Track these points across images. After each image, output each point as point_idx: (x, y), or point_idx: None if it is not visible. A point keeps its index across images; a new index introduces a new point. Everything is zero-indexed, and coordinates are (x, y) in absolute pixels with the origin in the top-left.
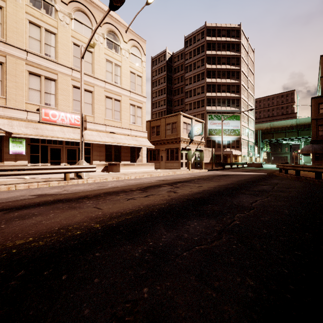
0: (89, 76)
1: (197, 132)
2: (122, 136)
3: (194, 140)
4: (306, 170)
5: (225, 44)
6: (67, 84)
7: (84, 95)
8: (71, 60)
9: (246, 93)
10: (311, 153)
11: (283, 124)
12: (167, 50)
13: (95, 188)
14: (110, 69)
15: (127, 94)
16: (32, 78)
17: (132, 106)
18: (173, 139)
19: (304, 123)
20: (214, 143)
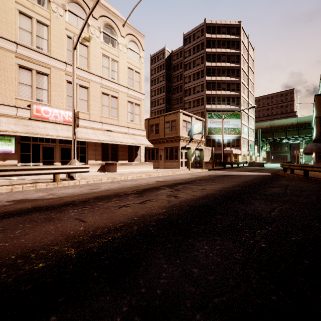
0: (84, 72)
1: (197, 131)
2: (120, 134)
3: (194, 139)
4: (316, 171)
5: (225, 41)
6: (61, 79)
7: (79, 91)
8: (65, 54)
9: (246, 91)
10: (314, 152)
11: (283, 123)
12: (166, 48)
13: (85, 191)
14: (106, 65)
15: (124, 91)
16: (22, 73)
17: (130, 103)
18: (172, 138)
19: (305, 122)
20: (214, 141)
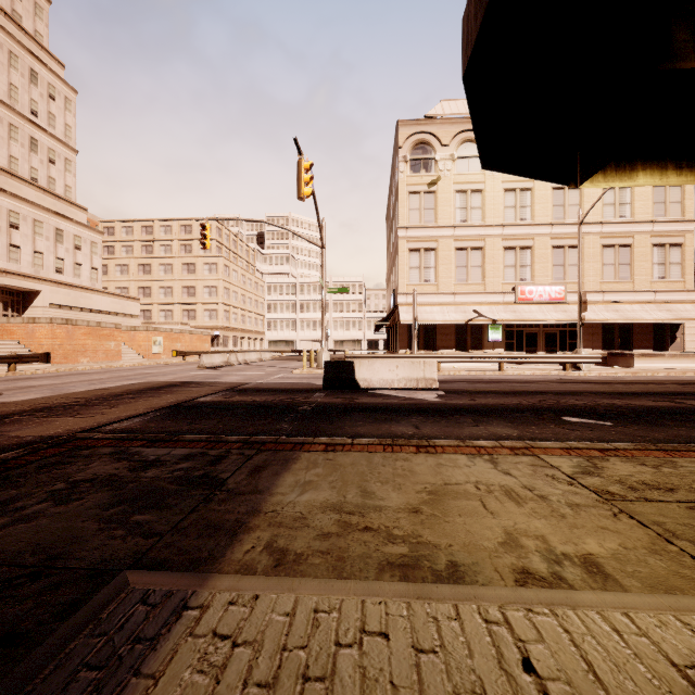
0: (575, 225)
1: None
2: (636, 306)
3: None
4: None
5: None
6: (545, 247)
7: (568, 255)
8: (550, 213)
9: None
10: None
11: None
12: None
13: (610, 379)
14: (610, 200)
15: (645, 229)
16: (507, 254)
17: (657, 248)
18: None
19: None
20: None
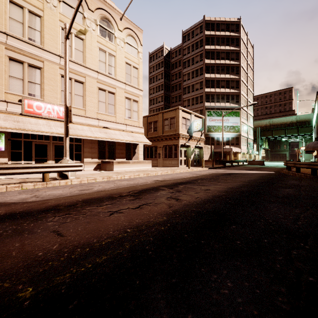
0: (80, 66)
1: (197, 128)
2: (117, 131)
3: (193, 136)
4: None
5: (224, 38)
6: (55, 73)
7: (74, 86)
8: (59, 47)
9: (245, 89)
10: (316, 150)
11: (283, 121)
12: (165, 46)
13: (75, 192)
14: (103, 59)
15: (122, 87)
16: (13, 65)
17: (127, 100)
18: (171, 135)
19: (304, 120)
20: (213, 140)
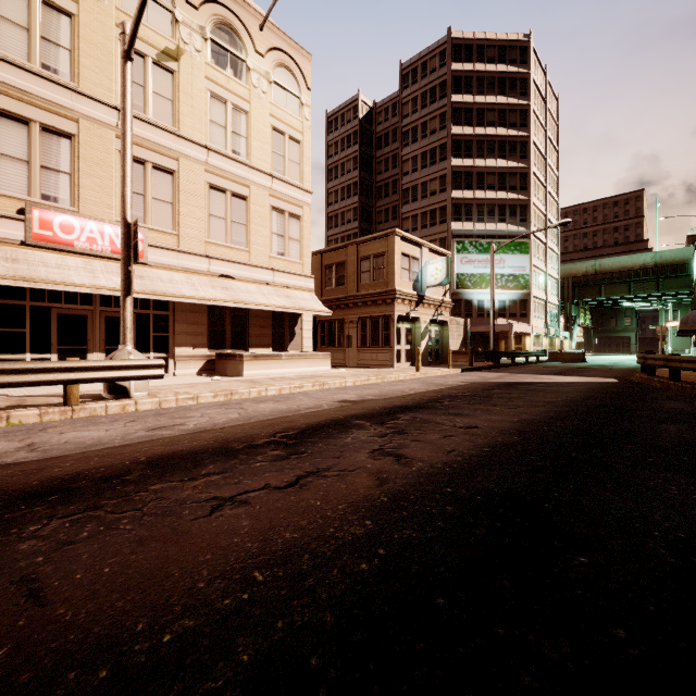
0: (165, 133)
1: (435, 279)
2: (252, 286)
3: (427, 297)
4: None
5: (494, 78)
6: (106, 149)
7: (152, 180)
8: (116, 88)
9: (542, 192)
10: None
11: (624, 265)
12: (362, 97)
13: (136, 436)
14: (220, 119)
15: (264, 183)
16: (5, 128)
17: (277, 213)
18: (377, 295)
19: (673, 261)
20: (470, 305)
